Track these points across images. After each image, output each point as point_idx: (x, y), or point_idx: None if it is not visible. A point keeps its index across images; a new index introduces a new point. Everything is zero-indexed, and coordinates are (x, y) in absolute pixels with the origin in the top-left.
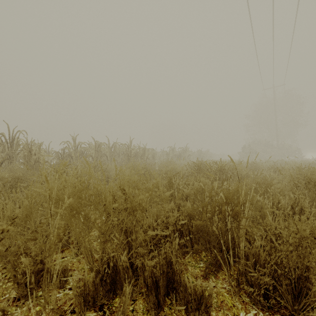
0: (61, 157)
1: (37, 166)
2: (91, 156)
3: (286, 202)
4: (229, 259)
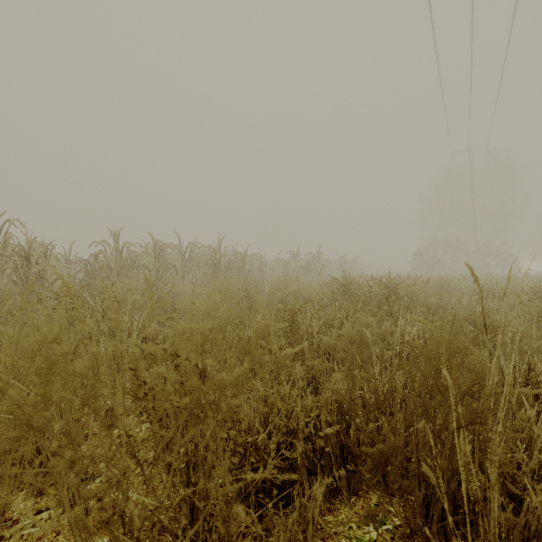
0: (92, 270)
1: (40, 287)
2: (146, 267)
3: None
4: None
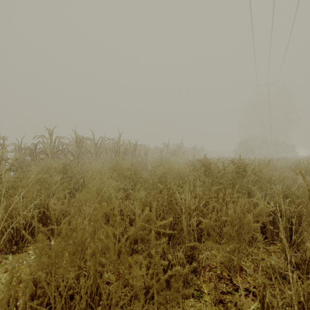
0: (33, 154)
1: None
2: (71, 152)
3: None
4: None
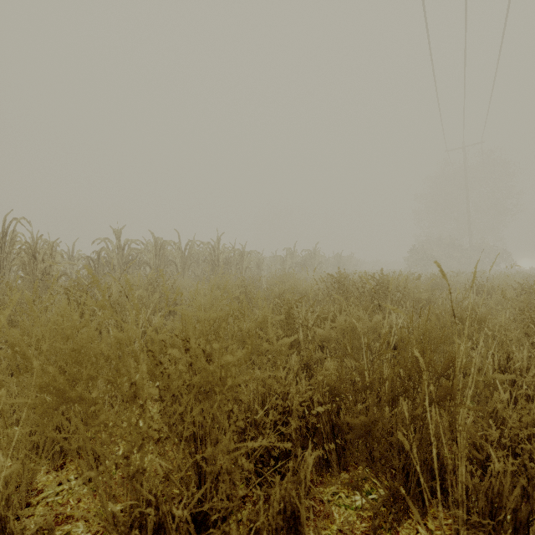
0: (95, 267)
1: (46, 283)
2: (147, 264)
3: (524, 357)
4: (436, 511)
